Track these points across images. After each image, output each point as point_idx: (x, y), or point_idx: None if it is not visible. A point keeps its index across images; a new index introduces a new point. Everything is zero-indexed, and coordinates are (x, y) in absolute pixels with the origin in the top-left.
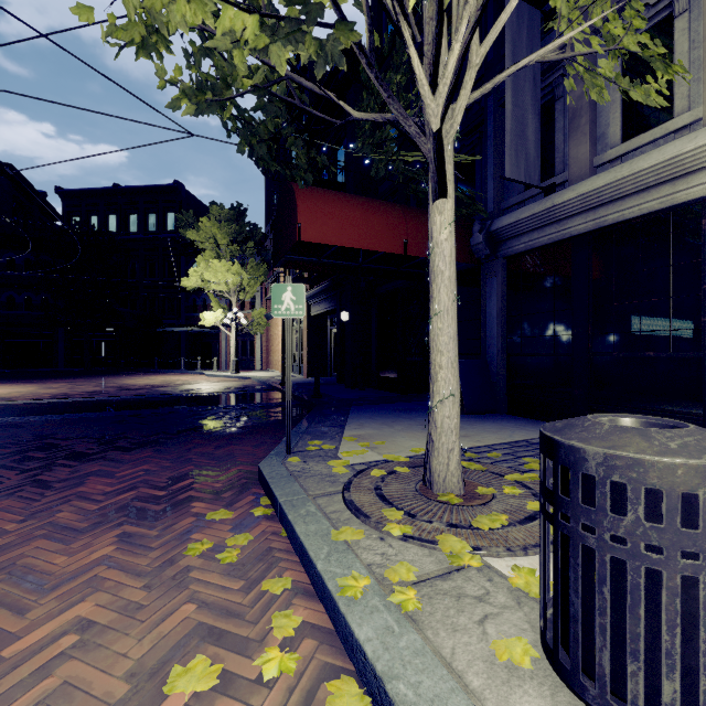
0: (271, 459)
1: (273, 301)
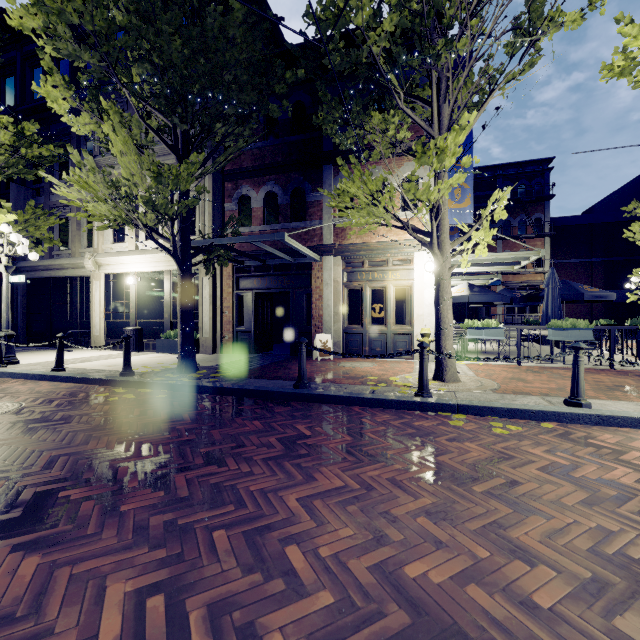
0: None
1: None
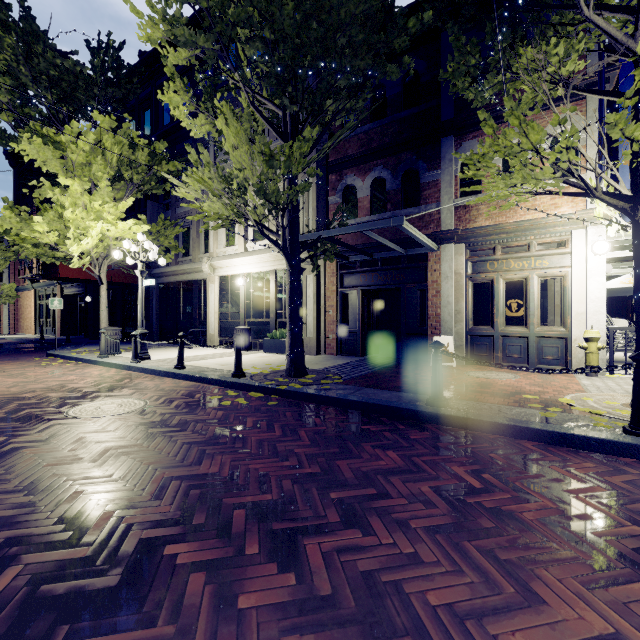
0: (50, 351)
1: (50, 304)
